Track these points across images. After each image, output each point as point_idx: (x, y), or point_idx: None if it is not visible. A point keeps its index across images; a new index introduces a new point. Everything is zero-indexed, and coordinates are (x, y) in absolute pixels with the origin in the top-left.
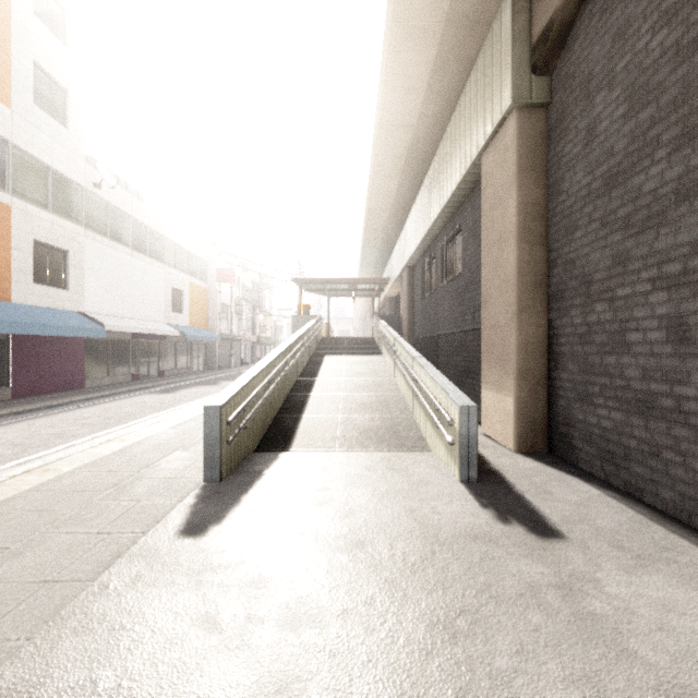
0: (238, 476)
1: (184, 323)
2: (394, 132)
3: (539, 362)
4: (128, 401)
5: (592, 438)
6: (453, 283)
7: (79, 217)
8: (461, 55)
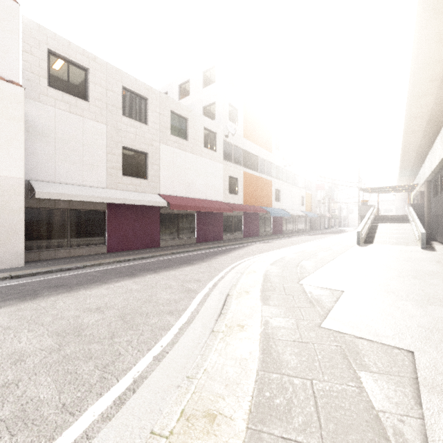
0: (363, 245)
1: (304, 210)
2: (410, 144)
3: None
4: (305, 237)
5: None
6: (441, 194)
7: (281, 178)
8: (434, 130)
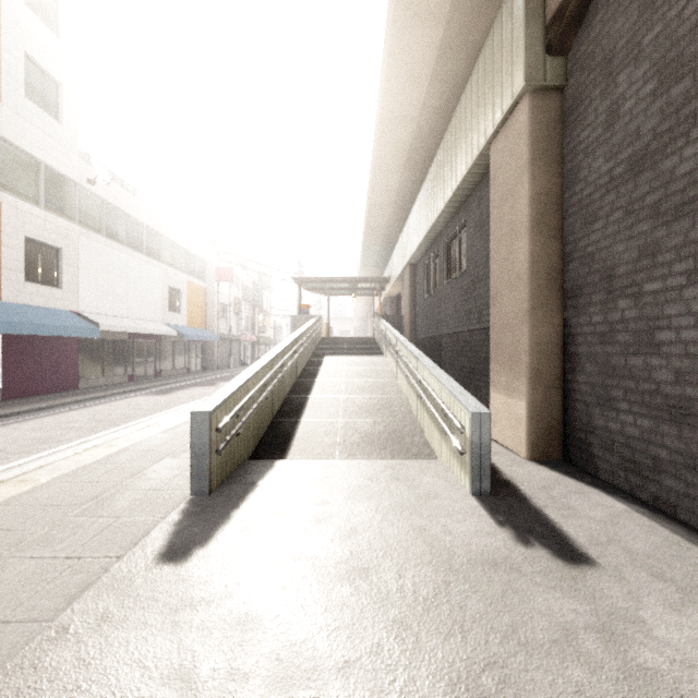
0: (229, 487)
1: (182, 323)
2: (396, 123)
3: (553, 363)
4: (121, 403)
5: (615, 447)
6: (457, 280)
7: (72, 214)
8: (469, 38)
